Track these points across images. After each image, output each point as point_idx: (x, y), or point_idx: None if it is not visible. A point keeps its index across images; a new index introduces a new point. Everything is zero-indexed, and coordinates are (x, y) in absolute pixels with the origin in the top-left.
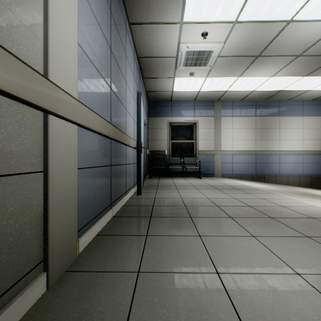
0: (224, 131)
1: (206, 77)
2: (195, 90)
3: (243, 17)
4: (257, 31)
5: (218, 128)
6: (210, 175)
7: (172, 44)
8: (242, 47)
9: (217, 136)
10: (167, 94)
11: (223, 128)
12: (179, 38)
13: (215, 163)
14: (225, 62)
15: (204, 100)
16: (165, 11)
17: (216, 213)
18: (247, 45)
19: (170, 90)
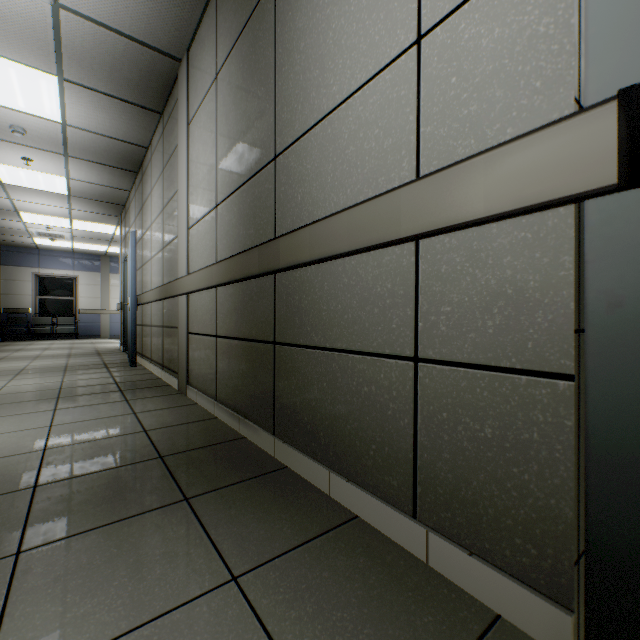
0: (114, 289)
1: (74, 242)
2: (68, 246)
3: (77, 228)
4: (95, 233)
5: (107, 286)
6: (96, 336)
7: (19, 226)
8: (92, 236)
9: (105, 294)
10: (29, 244)
11: (114, 285)
12: (26, 225)
13: (103, 323)
14: (85, 239)
15: (87, 253)
16: (6, 217)
17: (39, 349)
18: (95, 236)
19: (32, 242)
